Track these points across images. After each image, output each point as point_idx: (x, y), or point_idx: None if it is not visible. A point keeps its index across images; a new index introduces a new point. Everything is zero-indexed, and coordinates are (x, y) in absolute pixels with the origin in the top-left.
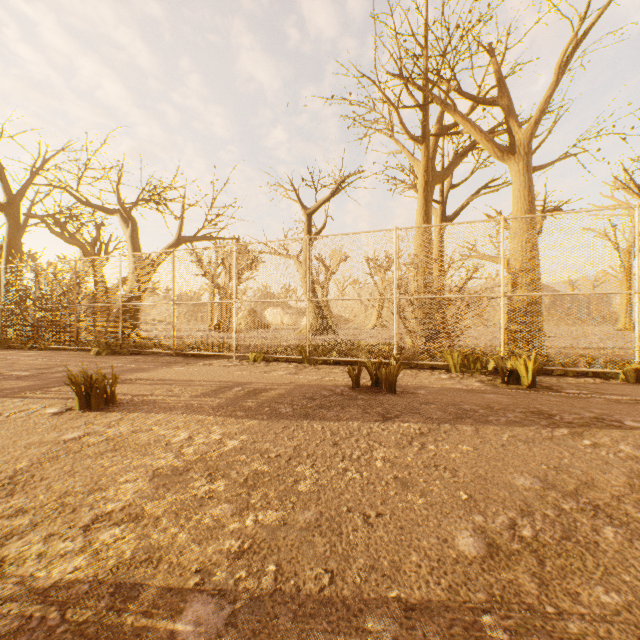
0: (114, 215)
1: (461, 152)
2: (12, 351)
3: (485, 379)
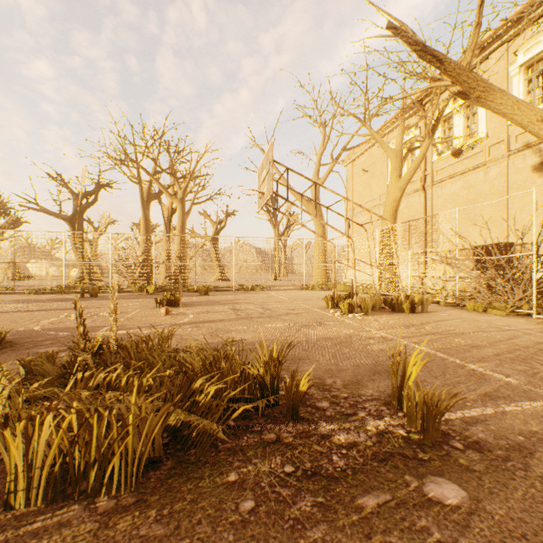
0: None
1: (167, 186)
2: None
3: (142, 294)
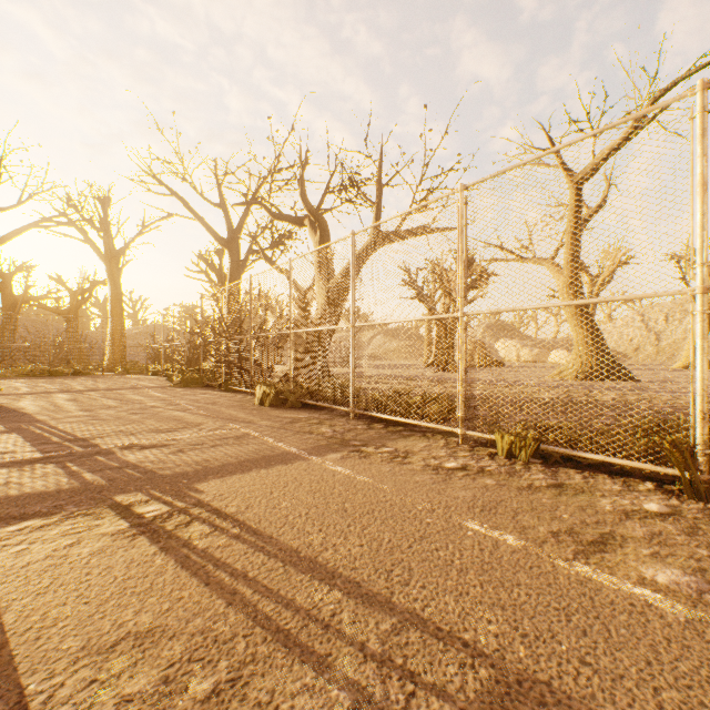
0: (305, 224)
1: None
2: (199, 391)
3: None
